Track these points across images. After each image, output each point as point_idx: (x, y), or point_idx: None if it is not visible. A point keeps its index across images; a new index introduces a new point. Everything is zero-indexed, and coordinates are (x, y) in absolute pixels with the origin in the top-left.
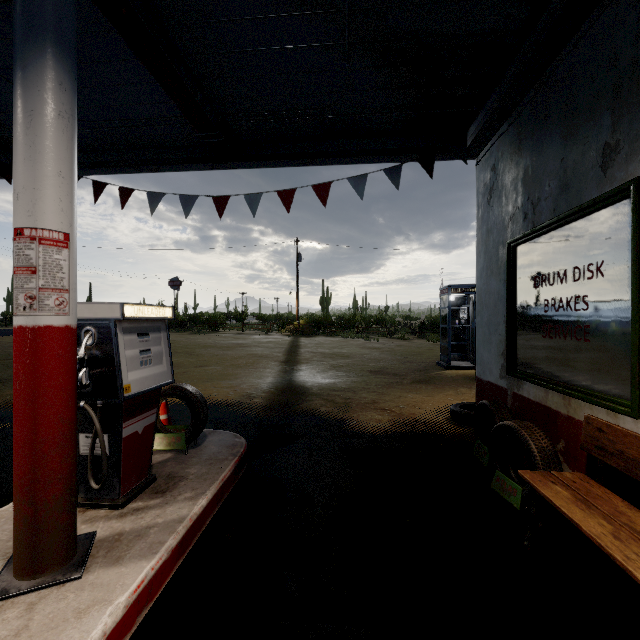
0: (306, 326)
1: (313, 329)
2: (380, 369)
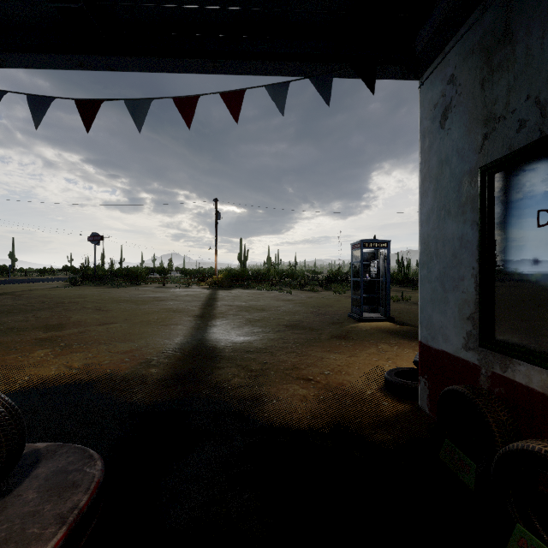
0: (224, 279)
1: (231, 282)
2: (296, 323)
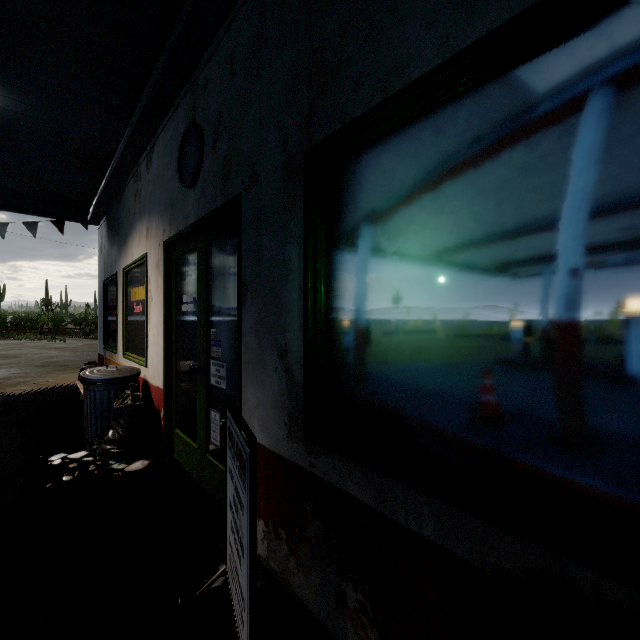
0: None
1: None
2: (50, 363)
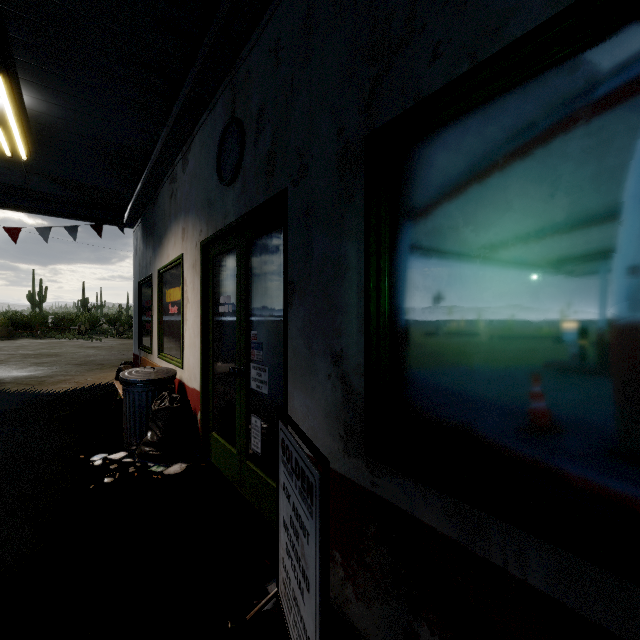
0: (3, 327)
1: (14, 331)
2: (88, 362)
